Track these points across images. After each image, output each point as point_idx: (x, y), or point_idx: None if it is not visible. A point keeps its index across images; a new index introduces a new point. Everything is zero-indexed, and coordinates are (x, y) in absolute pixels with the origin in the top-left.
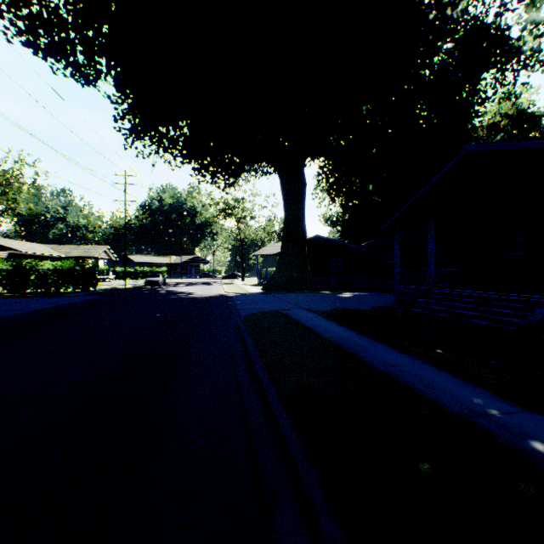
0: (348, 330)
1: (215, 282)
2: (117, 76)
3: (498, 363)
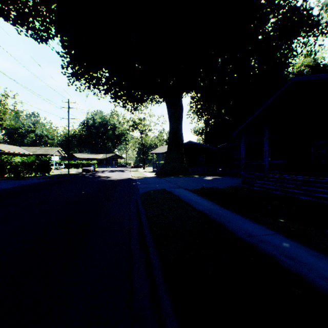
0: (213, 203)
1: (126, 170)
2: (60, 35)
3: None
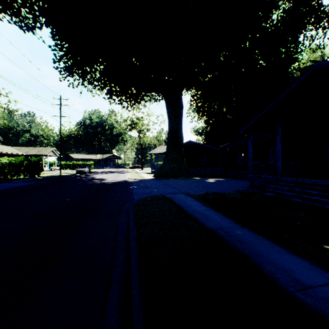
0: (225, 217)
1: (124, 171)
2: (47, 21)
3: None
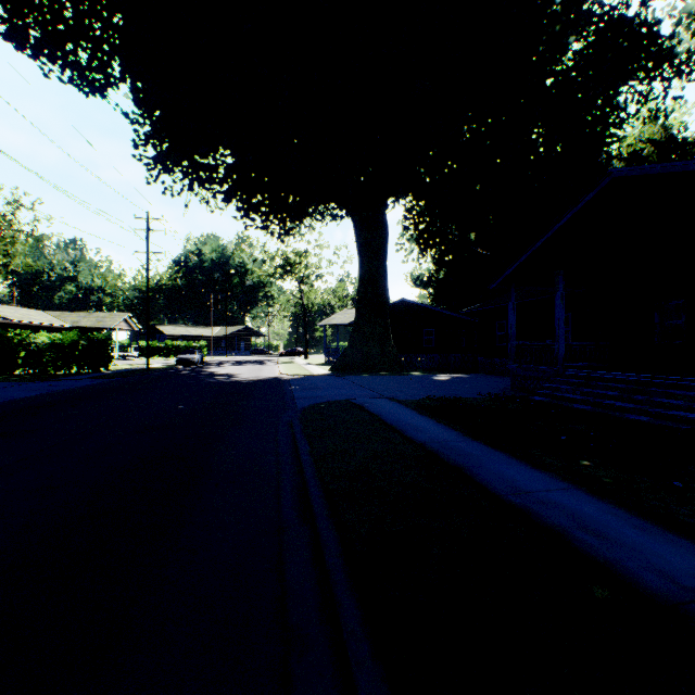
0: (449, 429)
1: (269, 361)
2: (132, 79)
3: (684, 485)
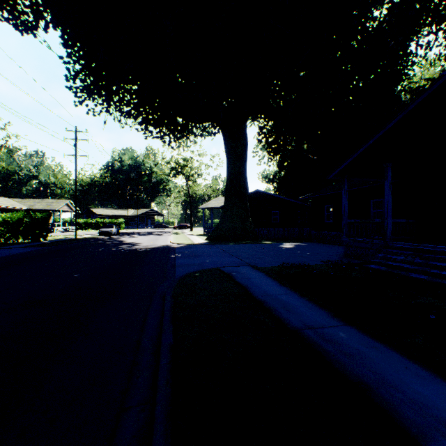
0: (316, 307)
1: (166, 232)
2: (52, 17)
3: None
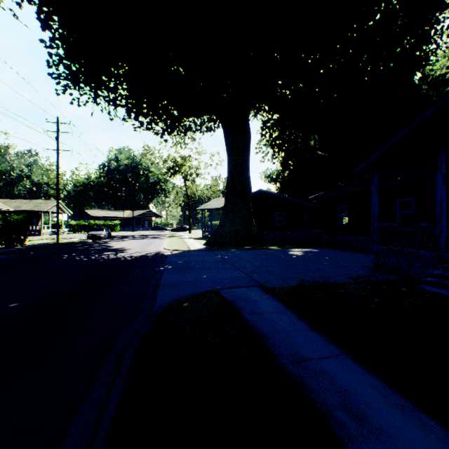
0: (409, 403)
1: (162, 235)
2: None
3: None
